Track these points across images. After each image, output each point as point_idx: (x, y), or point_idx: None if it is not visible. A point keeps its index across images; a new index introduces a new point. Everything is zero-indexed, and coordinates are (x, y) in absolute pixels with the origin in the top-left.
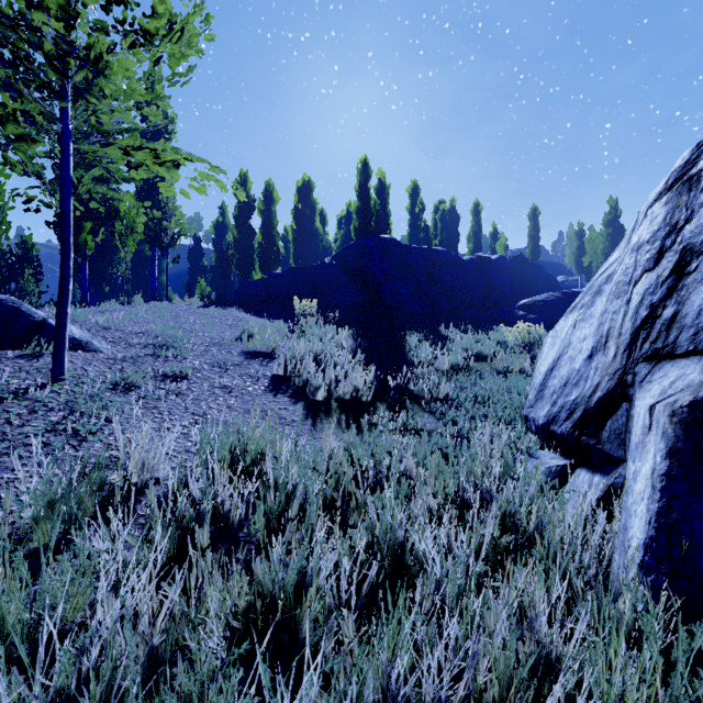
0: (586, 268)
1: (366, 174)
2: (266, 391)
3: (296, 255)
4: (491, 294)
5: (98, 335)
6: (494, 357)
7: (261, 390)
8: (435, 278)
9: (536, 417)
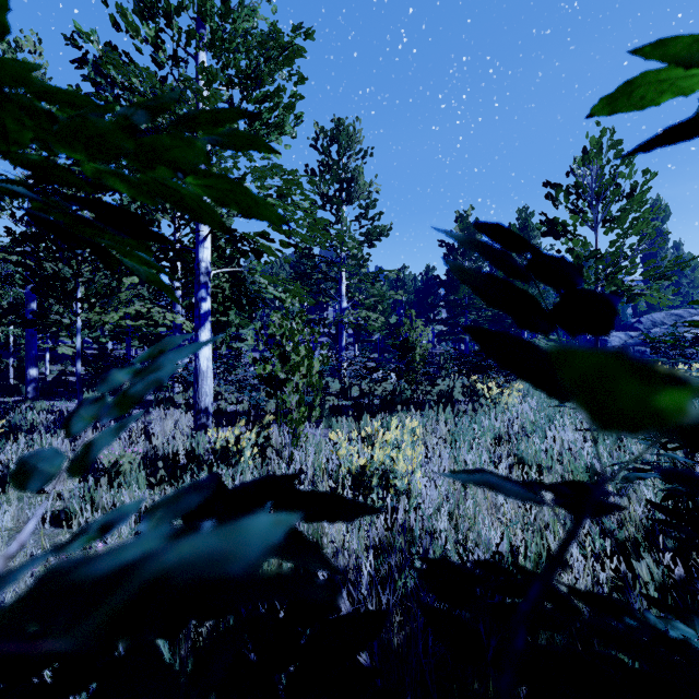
0: None
1: None
2: None
3: None
4: None
5: None
6: None
7: None
8: None
9: None
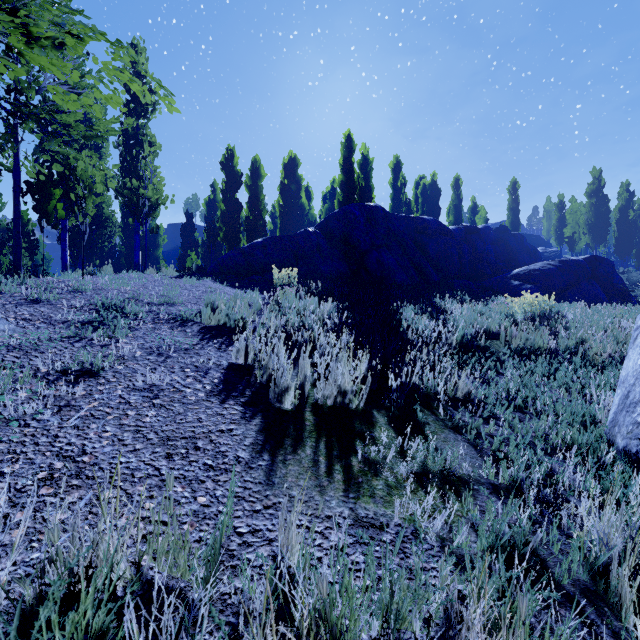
0: (568, 238)
1: (350, 148)
2: (212, 393)
3: (282, 229)
4: (477, 264)
5: (11, 311)
6: (506, 334)
7: (205, 391)
8: (422, 247)
9: None
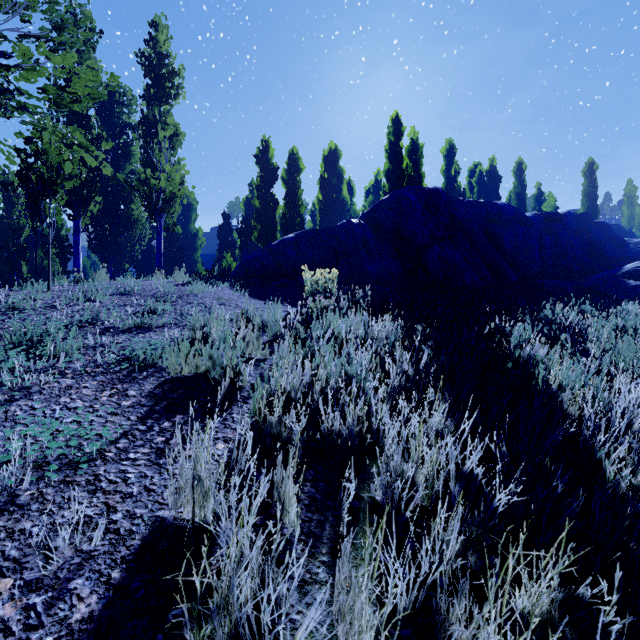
0: None
1: (397, 131)
2: None
3: (321, 226)
4: (561, 259)
5: None
6: None
7: None
8: (494, 239)
9: None
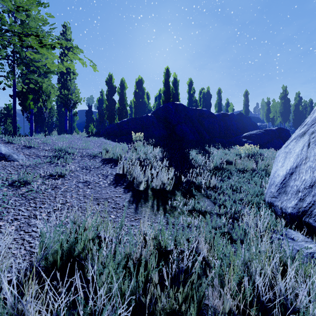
0: (271, 119)
1: (168, 75)
2: (110, 184)
3: (135, 113)
4: (228, 131)
5: (21, 151)
6: (236, 162)
7: (108, 183)
8: (201, 123)
9: (283, 206)
